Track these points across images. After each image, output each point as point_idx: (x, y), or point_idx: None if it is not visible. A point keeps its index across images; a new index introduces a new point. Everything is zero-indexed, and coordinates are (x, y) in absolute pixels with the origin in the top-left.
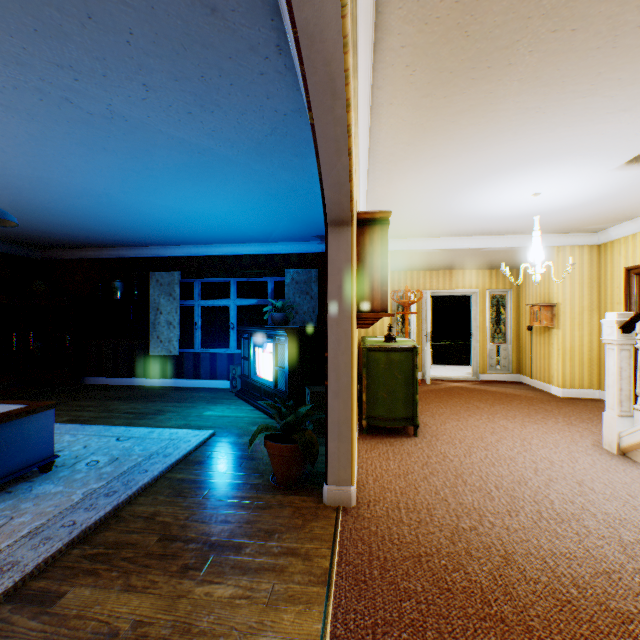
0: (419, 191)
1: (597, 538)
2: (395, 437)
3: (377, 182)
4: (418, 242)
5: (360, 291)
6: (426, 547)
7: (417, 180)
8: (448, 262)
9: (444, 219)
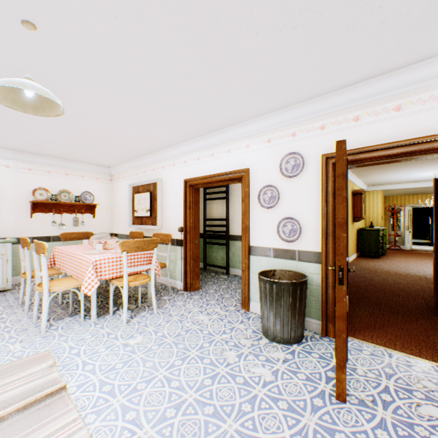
0: (380, 177)
1: (410, 270)
2: (370, 258)
3: (362, 178)
4: (395, 186)
5: (353, 212)
6: (362, 266)
7: (376, 176)
8: (421, 191)
9: (401, 180)
